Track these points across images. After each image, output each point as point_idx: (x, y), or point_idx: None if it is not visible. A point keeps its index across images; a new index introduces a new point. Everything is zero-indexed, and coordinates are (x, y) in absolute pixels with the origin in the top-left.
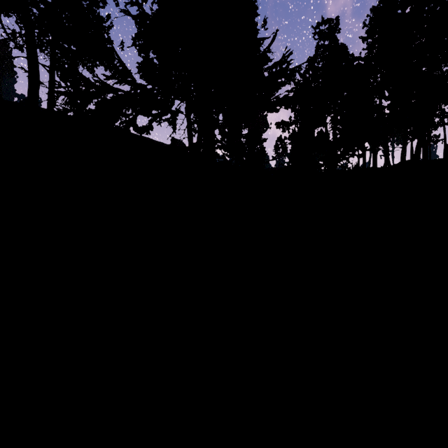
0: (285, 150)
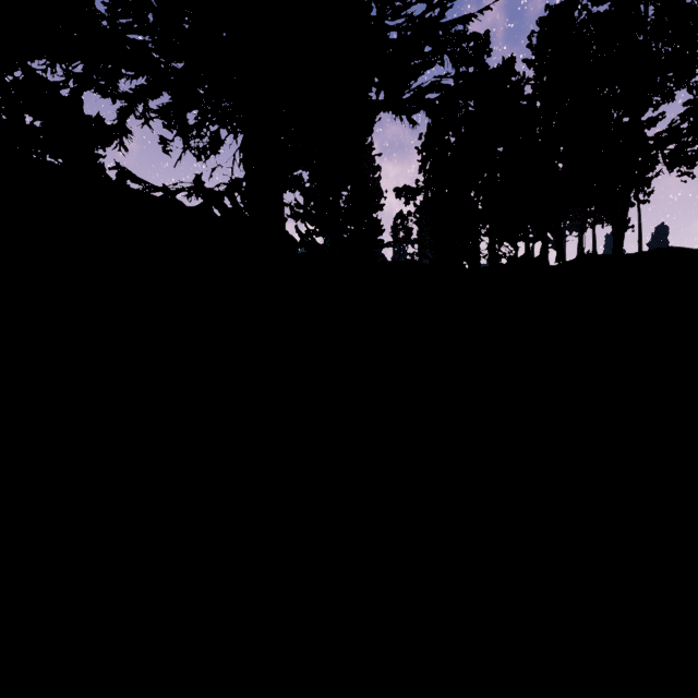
0: (409, 232)
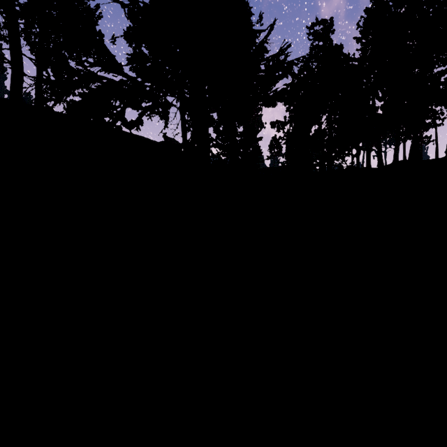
0: (280, 149)
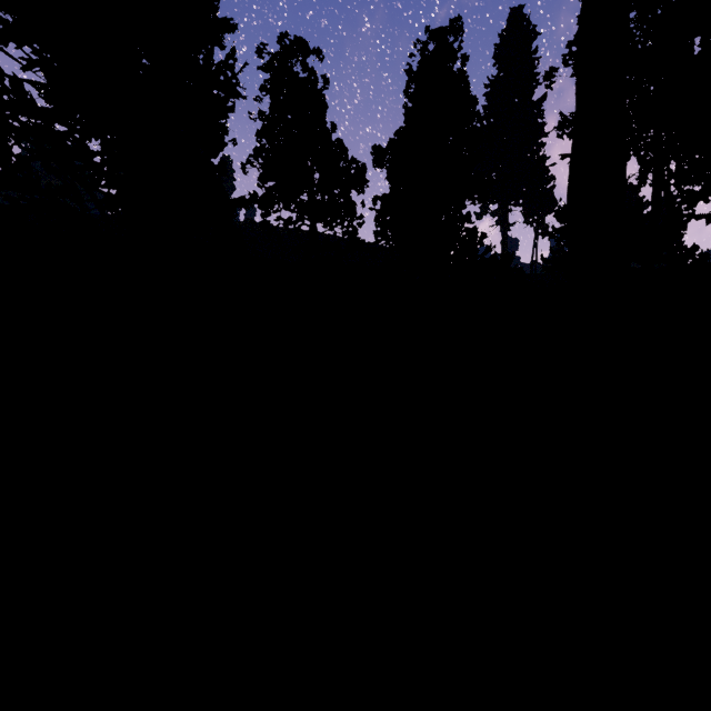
0: None
